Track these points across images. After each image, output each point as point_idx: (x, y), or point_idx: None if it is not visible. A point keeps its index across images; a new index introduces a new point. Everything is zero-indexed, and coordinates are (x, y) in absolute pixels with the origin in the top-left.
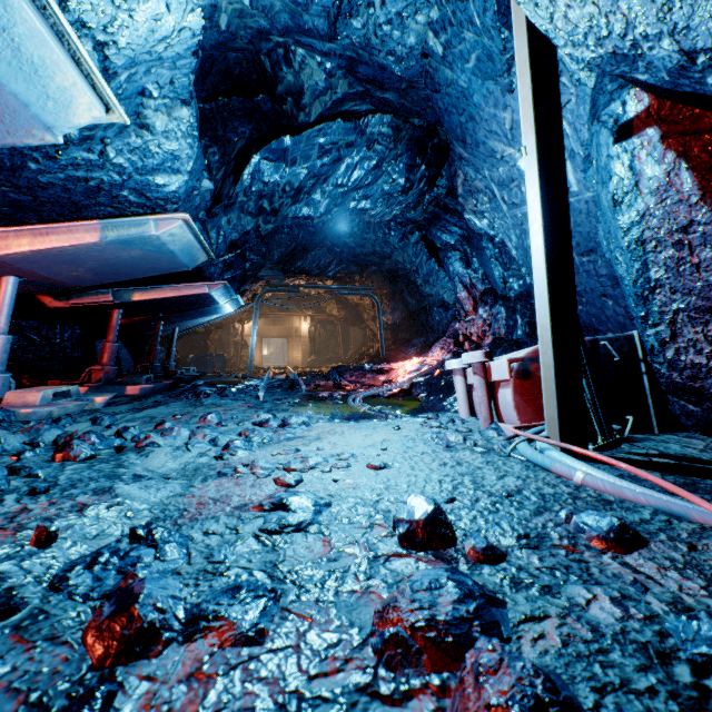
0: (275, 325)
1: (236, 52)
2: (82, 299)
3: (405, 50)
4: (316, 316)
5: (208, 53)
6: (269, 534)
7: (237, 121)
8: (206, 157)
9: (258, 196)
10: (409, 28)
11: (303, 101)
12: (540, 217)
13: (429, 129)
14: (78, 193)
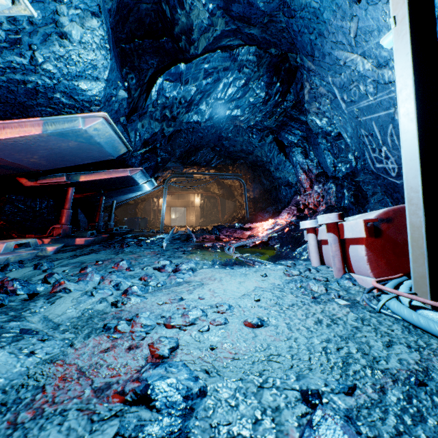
0: (178, 199)
1: (145, 3)
2: (46, 180)
3: None
4: (204, 193)
5: (124, 1)
6: None
7: (148, 56)
8: (126, 80)
9: (162, 107)
10: None
11: (192, 37)
12: (411, 82)
13: (283, 56)
14: (21, 94)
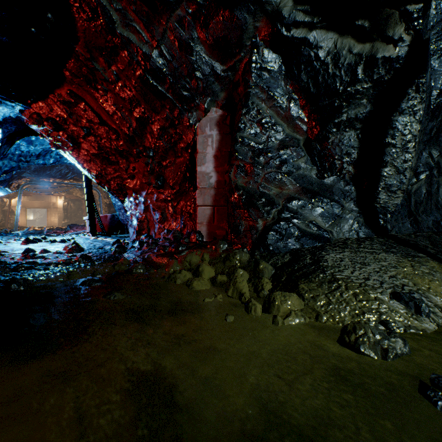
0: (37, 200)
1: None
2: None
3: None
4: (68, 196)
5: None
6: (17, 241)
7: (8, 124)
8: None
9: (19, 155)
10: None
11: None
12: (86, 191)
13: None
14: None
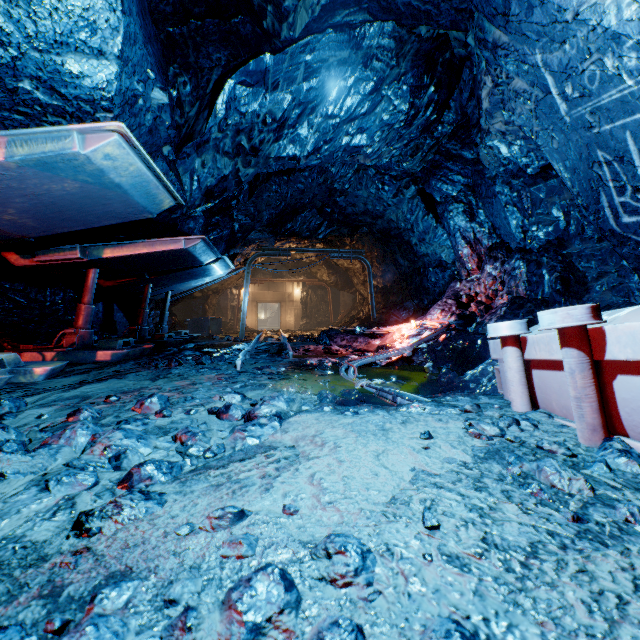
0: (269, 290)
1: None
2: (48, 256)
3: None
4: (307, 282)
5: None
6: None
7: (211, 46)
8: (175, 87)
9: (235, 131)
10: None
11: (284, 3)
12: None
13: (440, 40)
14: None
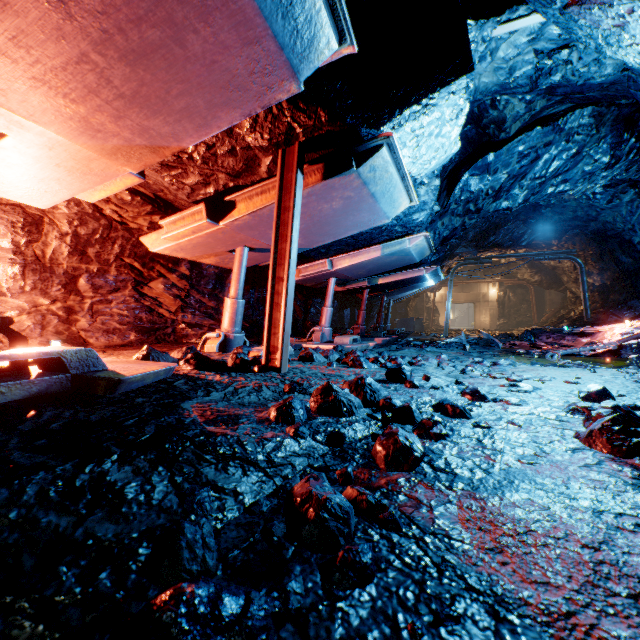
0: (462, 292)
1: None
2: (351, 285)
3: (603, 74)
4: (505, 281)
5: None
6: (511, 391)
7: None
8: None
9: (465, 202)
10: (606, 64)
11: (504, 126)
12: None
13: (639, 103)
14: (375, 233)
